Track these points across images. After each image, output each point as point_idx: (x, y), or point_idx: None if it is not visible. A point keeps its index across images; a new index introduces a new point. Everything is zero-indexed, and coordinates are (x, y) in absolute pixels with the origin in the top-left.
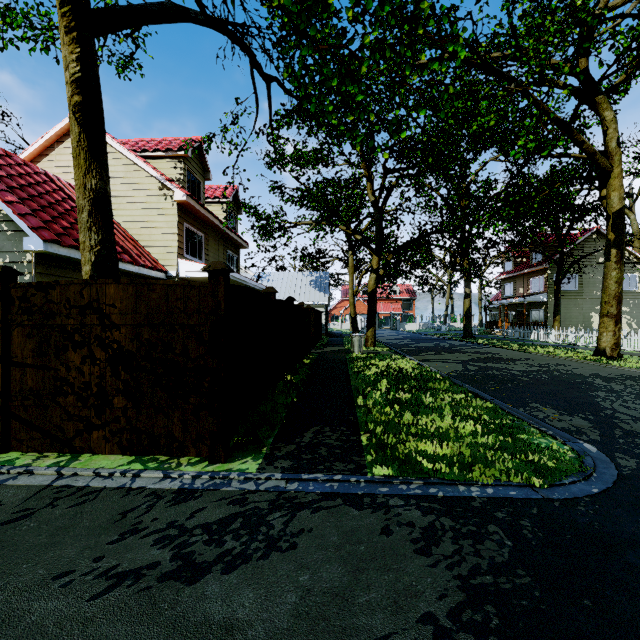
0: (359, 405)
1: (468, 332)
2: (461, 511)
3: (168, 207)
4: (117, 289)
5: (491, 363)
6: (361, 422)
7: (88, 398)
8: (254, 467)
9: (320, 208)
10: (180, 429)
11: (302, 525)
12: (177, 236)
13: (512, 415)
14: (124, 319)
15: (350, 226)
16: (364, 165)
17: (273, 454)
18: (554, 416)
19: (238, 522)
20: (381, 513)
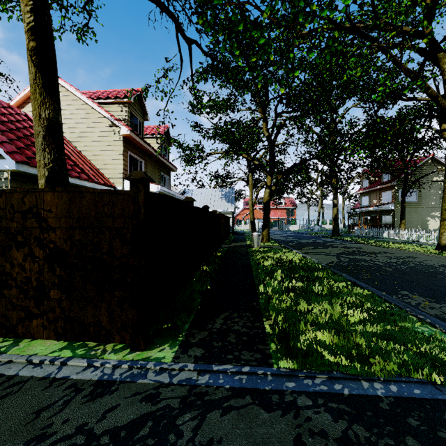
0: (260, 292)
1: (336, 232)
2: (371, 415)
3: (116, 139)
4: (53, 196)
5: (358, 256)
6: (263, 308)
7: (28, 291)
8: (170, 355)
9: (228, 141)
10: (107, 319)
11: (211, 433)
12: (123, 161)
13: (389, 302)
14: (59, 222)
15: (250, 154)
16: (261, 109)
17: (188, 341)
18: (425, 303)
19: (147, 427)
20: (291, 417)
